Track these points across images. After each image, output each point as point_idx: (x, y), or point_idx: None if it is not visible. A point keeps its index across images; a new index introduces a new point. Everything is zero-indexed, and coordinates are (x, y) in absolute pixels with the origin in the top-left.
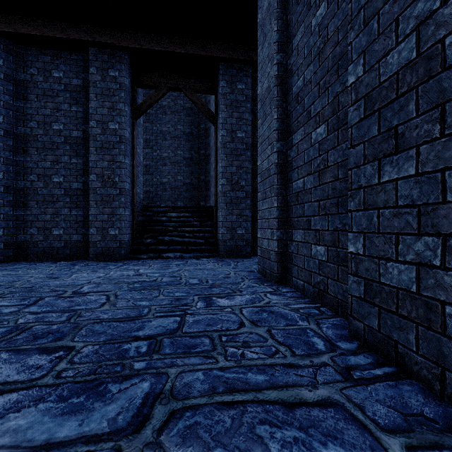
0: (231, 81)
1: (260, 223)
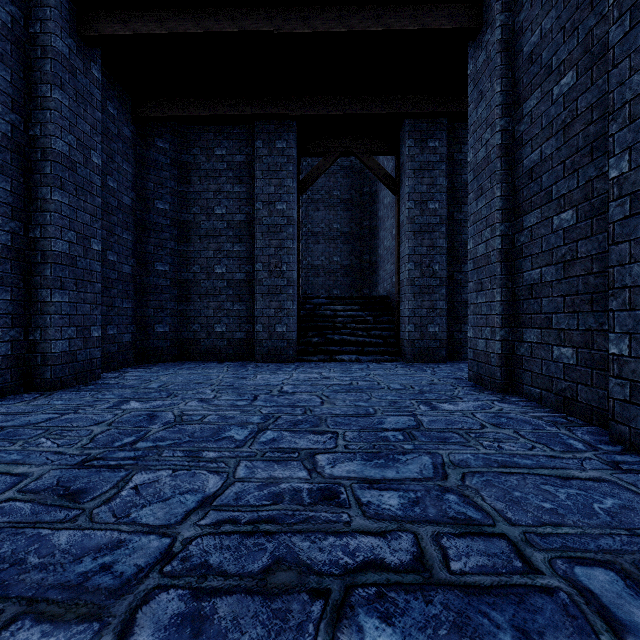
0: (420, 139)
1: (472, 320)
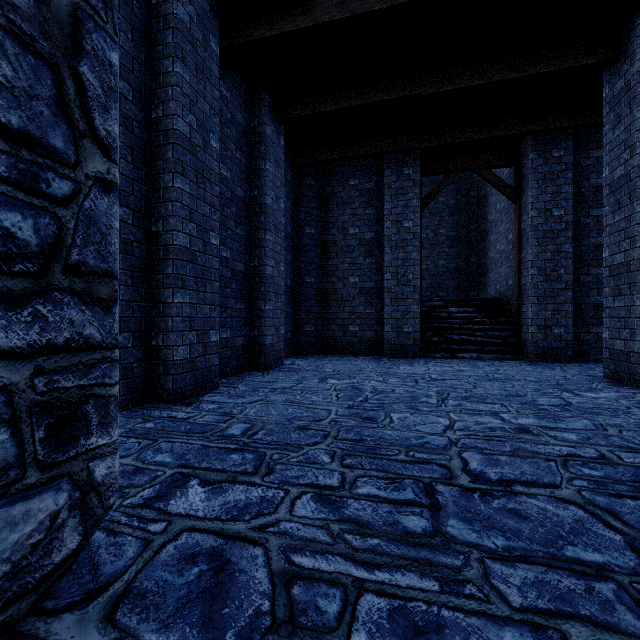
0: (544, 150)
1: (607, 322)
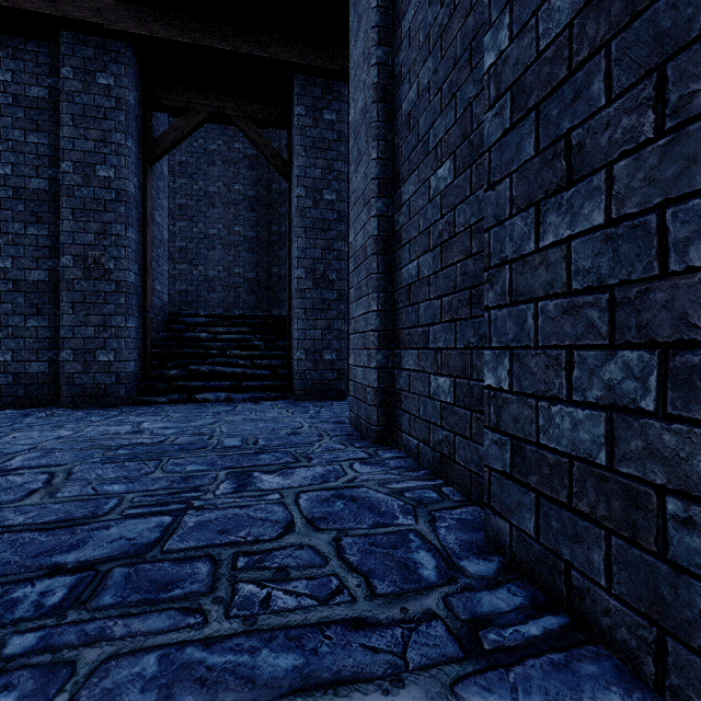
0: (313, 107)
1: (353, 340)
